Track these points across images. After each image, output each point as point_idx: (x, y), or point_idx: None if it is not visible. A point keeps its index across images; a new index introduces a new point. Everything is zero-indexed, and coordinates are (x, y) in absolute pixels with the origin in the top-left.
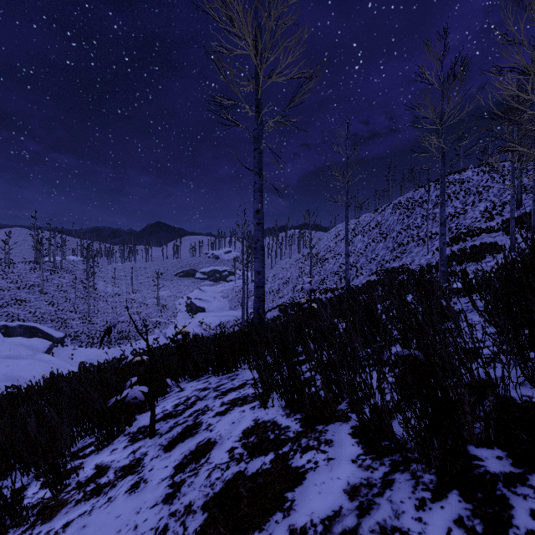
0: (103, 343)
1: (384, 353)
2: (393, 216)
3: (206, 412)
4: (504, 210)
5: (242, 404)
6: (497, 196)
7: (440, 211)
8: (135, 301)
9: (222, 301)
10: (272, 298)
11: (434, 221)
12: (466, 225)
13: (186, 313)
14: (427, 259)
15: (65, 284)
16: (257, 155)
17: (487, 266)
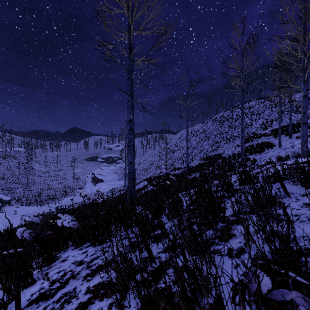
0: (37, 202)
1: (250, 282)
2: (212, 126)
3: (71, 299)
4: (272, 123)
5: (103, 295)
6: (268, 116)
7: (241, 123)
8: (59, 176)
9: (114, 175)
10: (144, 173)
11: (235, 129)
12: (252, 132)
13: (91, 183)
14: (232, 151)
15: (12, 166)
16: (129, 82)
17: (266, 155)
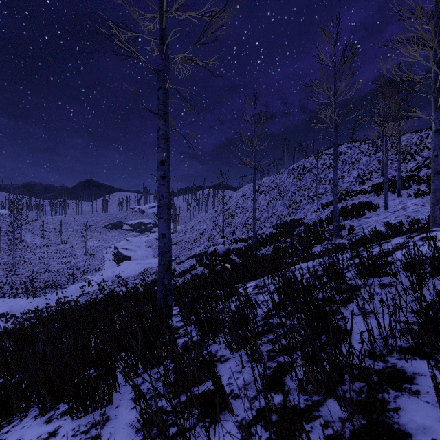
0: (27, 293)
1: None
2: (288, 180)
3: None
4: (372, 176)
5: None
6: (366, 166)
7: (333, 174)
8: (64, 251)
9: (147, 250)
10: (191, 247)
11: (320, 184)
12: (344, 187)
13: (113, 262)
14: (317, 215)
15: None
16: (161, 95)
17: (368, 221)
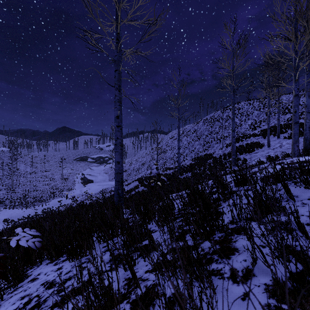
0: (22, 205)
1: None
2: (203, 126)
3: None
4: (261, 124)
5: None
6: (257, 117)
7: (232, 123)
8: (47, 176)
9: (104, 175)
10: (135, 173)
11: (225, 129)
12: (242, 132)
13: (81, 184)
14: (222, 151)
15: None
16: (116, 74)
17: (256, 155)
